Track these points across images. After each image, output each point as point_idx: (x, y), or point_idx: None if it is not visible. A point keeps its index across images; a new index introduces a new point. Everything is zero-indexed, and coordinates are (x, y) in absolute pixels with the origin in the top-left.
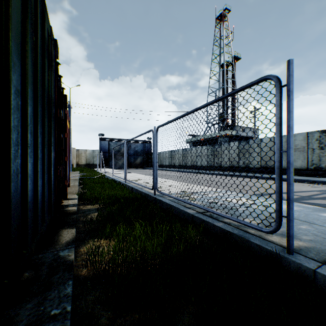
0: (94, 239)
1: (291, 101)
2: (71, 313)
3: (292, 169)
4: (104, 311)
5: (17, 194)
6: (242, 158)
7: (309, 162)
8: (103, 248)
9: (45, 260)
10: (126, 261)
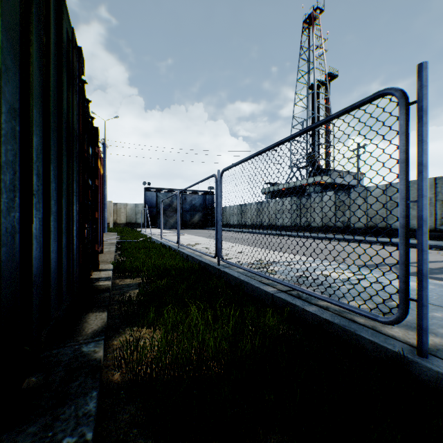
0: (133, 327)
1: (424, 126)
2: (92, 442)
3: (426, 228)
4: (142, 439)
5: (13, 264)
6: (340, 214)
7: (438, 220)
8: (144, 341)
9: (61, 358)
10: (177, 361)
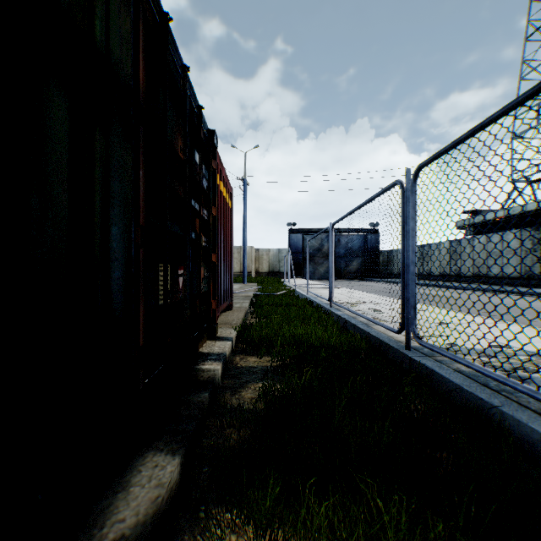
0: (229, 507)
1: None
2: None
3: None
4: None
5: None
6: None
7: None
8: None
9: None
10: None
